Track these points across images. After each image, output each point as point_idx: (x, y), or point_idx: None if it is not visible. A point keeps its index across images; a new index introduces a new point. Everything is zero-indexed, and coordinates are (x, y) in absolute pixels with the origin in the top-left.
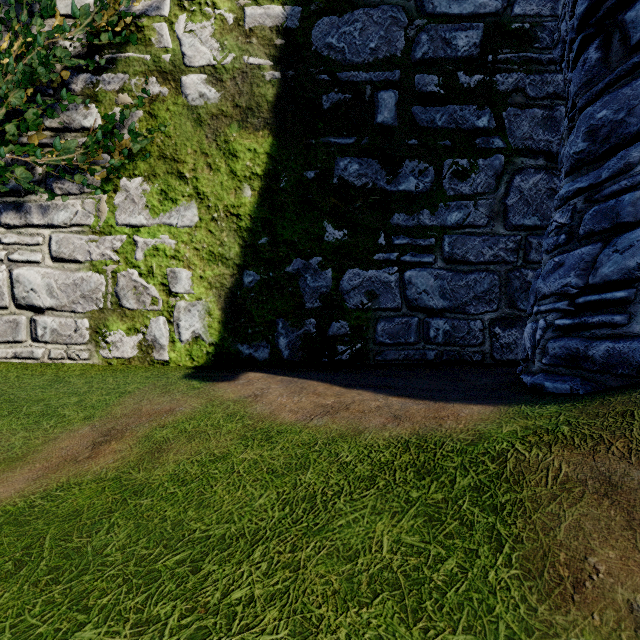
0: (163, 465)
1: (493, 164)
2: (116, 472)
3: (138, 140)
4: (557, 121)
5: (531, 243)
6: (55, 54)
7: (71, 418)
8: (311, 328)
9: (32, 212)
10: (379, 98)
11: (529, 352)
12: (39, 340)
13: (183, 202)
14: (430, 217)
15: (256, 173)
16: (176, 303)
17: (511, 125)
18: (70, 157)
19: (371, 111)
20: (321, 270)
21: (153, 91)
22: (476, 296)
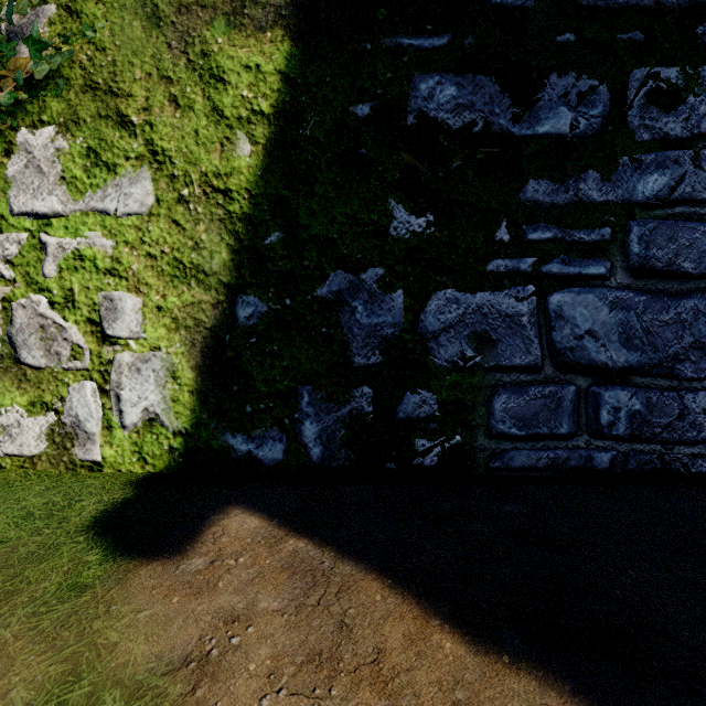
0: None
1: None
2: None
3: (44, 55)
4: None
5: None
6: None
7: None
8: (364, 404)
9: None
10: None
11: None
12: None
13: (127, 169)
14: (601, 185)
15: (260, 111)
16: (114, 356)
17: None
18: None
19: None
20: (383, 293)
21: None
22: (697, 342)
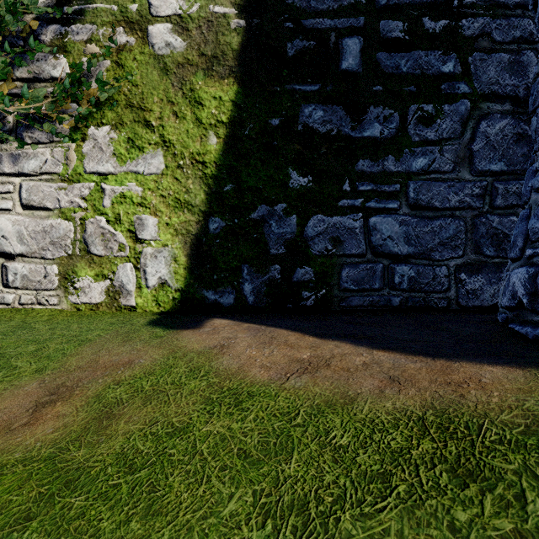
0: (110, 438)
1: (459, 109)
2: (52, 448)
3: (105, 89)
4: (524, 65)
5: (497, 189)
6: (23, 2)
7: (21, 370)
8: (276, 274)
9: (3, 161)
10: (344, 45)
11: (525, 299)
12: (10, 286)
13: (149, 150)
14: (395, 163)
15: (221, 121)
16: (143, 249)
17: (477, 70)
18: (39, 105)
19: (336, 58)
20: (286, 216)
21: (120, 41)
22: (441, 242)
